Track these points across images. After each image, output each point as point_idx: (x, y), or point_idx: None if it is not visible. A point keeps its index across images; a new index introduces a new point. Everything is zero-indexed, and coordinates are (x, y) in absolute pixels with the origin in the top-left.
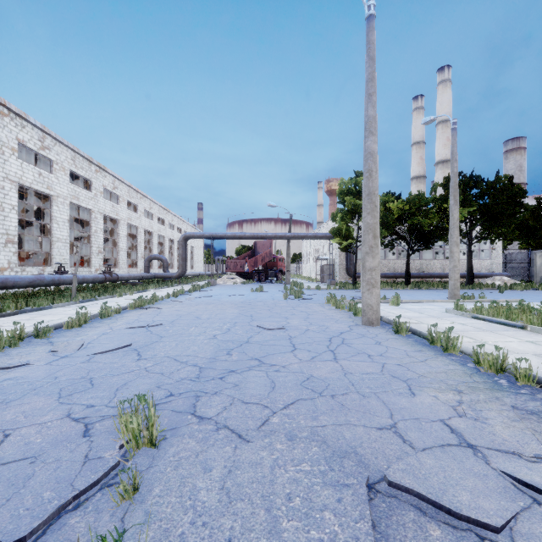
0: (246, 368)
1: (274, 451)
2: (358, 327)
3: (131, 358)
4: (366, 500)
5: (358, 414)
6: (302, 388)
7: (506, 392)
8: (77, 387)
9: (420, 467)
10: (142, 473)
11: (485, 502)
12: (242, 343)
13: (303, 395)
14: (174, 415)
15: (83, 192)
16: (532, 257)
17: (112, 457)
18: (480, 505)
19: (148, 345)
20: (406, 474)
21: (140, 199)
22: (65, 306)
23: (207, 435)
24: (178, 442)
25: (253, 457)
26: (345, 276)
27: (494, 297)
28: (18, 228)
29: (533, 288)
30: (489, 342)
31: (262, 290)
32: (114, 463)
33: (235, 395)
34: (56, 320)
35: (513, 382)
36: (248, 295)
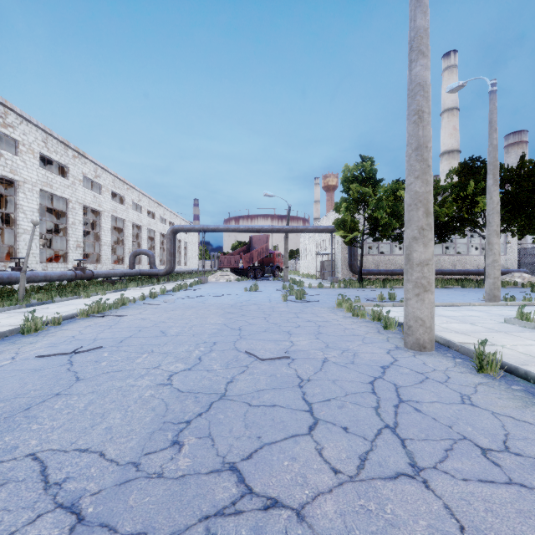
0: (197, 530)
1: None
2: (403, 353)
3: None
4: None
5: None
6: None
7: None
8: None
9: None
10: None
11: None
12: (213, 400)
13: None
14: None
15: (57, 179)
16: None
17: None
18: None
19: (29, 409)
20: None
21: (127, 190)
22: (3, 311)
23: None
24: None
25: None
26: (347, 273)
27: (534, 298)
28: None
29: None
30: None
31: (258, 289)
32: None
33: None
34: None
35: None
36: (241, 295)
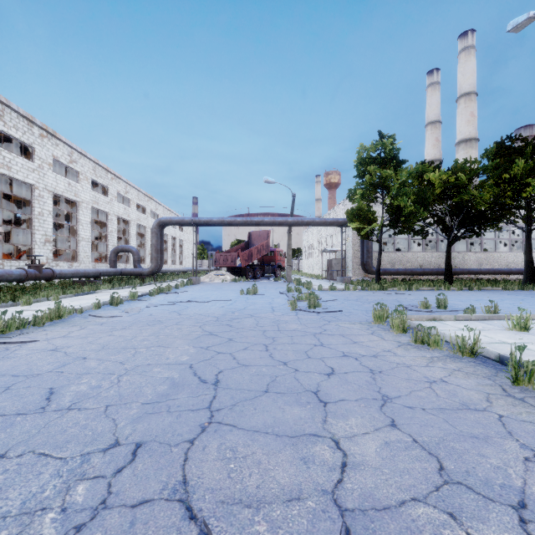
0: None
1: None
2: None
3: None
4: None
5: None
6: None
7: None
8: None
9: None
10: None
11: None
12: None
13: None
14: None
15: (18, 160)
16: None
17: None
18: None
19: None
20: None
21: (111, 180)
22: None
23: None
24: None
25: None
26: (359, 272)
27: None
28: None
29: None
30: None
31: (257, 292)
32: None
33: None
34: None
35: None
36: (234, 300)
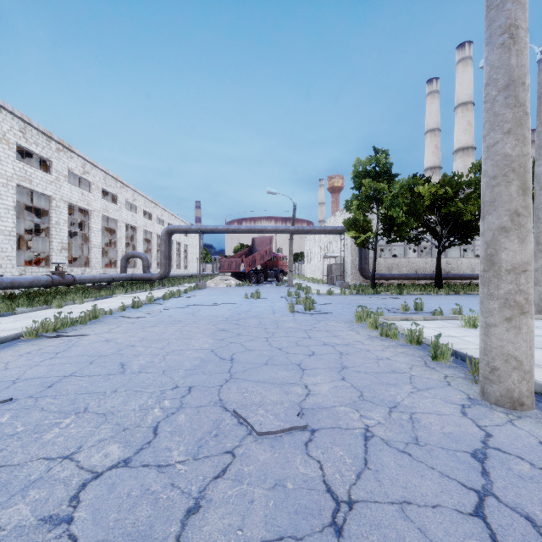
0: None
1: None
2: (490, 416)
3: None
4: None
5: None
6: None
7: None
8: None
9: None
10: None
11: None
12: None
13: None
14: None
15: (38, 174)
16: None
17: None
18: None
19: None
20: None
21: (120, 188)
22: None
23: None
24: None
25: None
26: (357, 277)
27: None
28: None
29: None
30: None
31: (260, 296)
32: None
33: None
34: None
35: None
36: (240, 304)
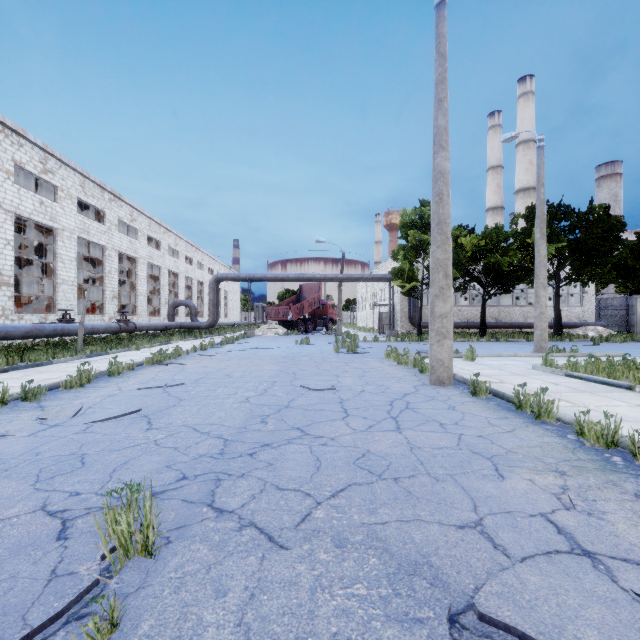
0: (283, 441)
1: (316, 564)
2: (426, 387)
3: (139, 428)
4: None
5: (431, 506)
6: (356, 468)
7: (622, 474)
8: (62, 467)
9: (522, 588)
10: (128, 598)
11: None
12: (281, 408)
13: (357, 477)
14: (185, 507)
15: (94, 225)
16: (631, 302)
17: (88, 573)
18: None
19: (163, 411)
20: (504, 601)
21: (163, 234)
22: (68, 361)
23: (226, 537)
24: (184, 549)
25: (286, 573)
26: (407, 326)
27: (588, 351)
28: (18, 268)
29: (633, 340)
30: (591, 407)
31: (309, 343)
32: (90, 583)
33: (267, 479)
34: (53, 379)
35: (630, 460)
36: (292, 348)
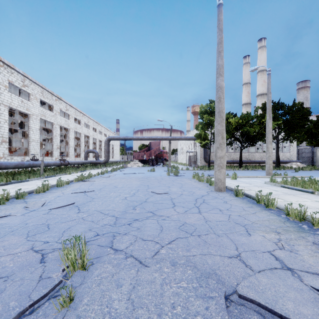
0: (144, 218)
1: (163, 273)
2: (212, 192)
3: (74, 211)
4: (225, 308)
5: (216, 247)
6: (180, 230)
7: (307, 233)
8: (39, 230)
9: (258, 284)
10: (76, 288)
11: (304, 309)
12: (142, 202)
13: (180, 235)
14: (99, 248)
15: (48, 112)
16: (314, 150)
17: (57, 277)
18: (301, 311)
19: (85, 204)
20: (250, 289)
21: (82, 116)
22: (36, 179)
23: (120, 262)
24: (100, 267)
25: (149, 277)
26: (203, 162)
27: (292, 174)
28: (9, 133)
29: (315, 169)
30: (293, 201)
31: (154, 170)
32: (58, 281)
33: (137, 235)
34: (30, 188)
35: (311, 226)
36: (146, 173)
